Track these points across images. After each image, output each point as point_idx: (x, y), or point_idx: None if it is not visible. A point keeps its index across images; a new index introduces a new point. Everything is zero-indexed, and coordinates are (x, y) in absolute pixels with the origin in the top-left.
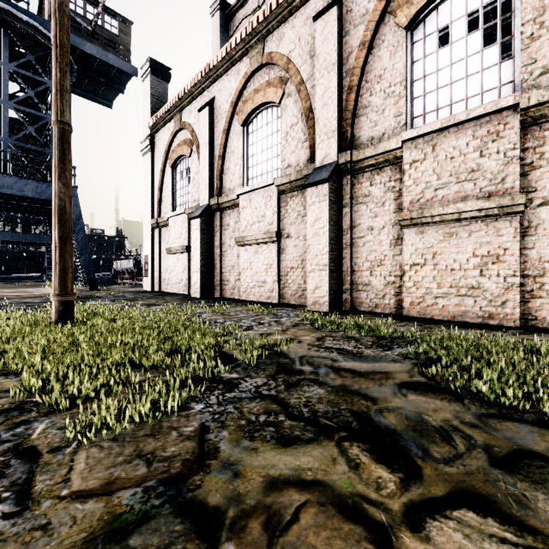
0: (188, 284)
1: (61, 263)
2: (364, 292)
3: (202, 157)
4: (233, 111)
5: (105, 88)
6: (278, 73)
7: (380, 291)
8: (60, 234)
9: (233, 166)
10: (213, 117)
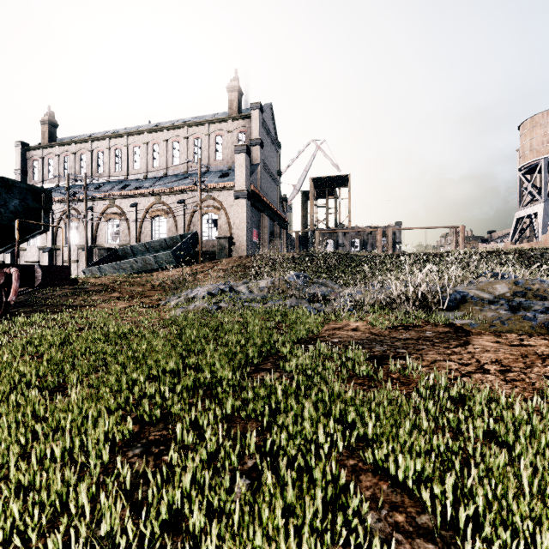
0: None
1: None
2: None
3: None
4: None
5: None
6: None
7: None
8: None
9: None
10: None
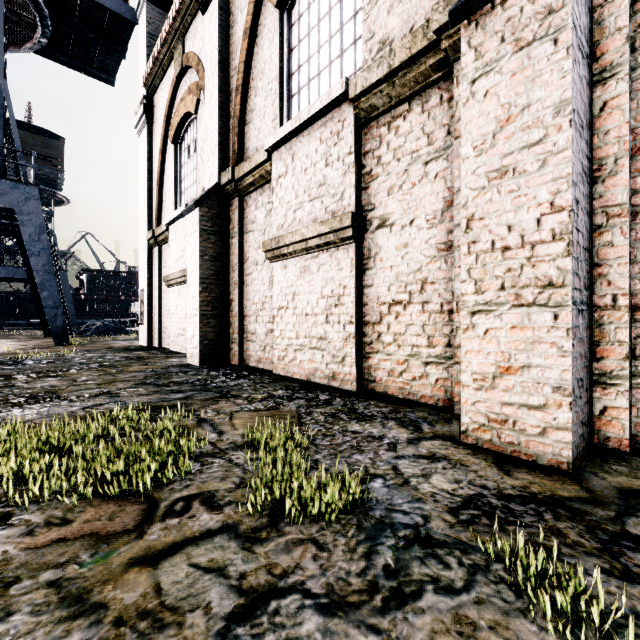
0: None
1: None
2: None
3: (207, 97)
4: None
5: (100, 53)
6: None
7: None
8: None
9: (262, 100)
10: (226, 17)
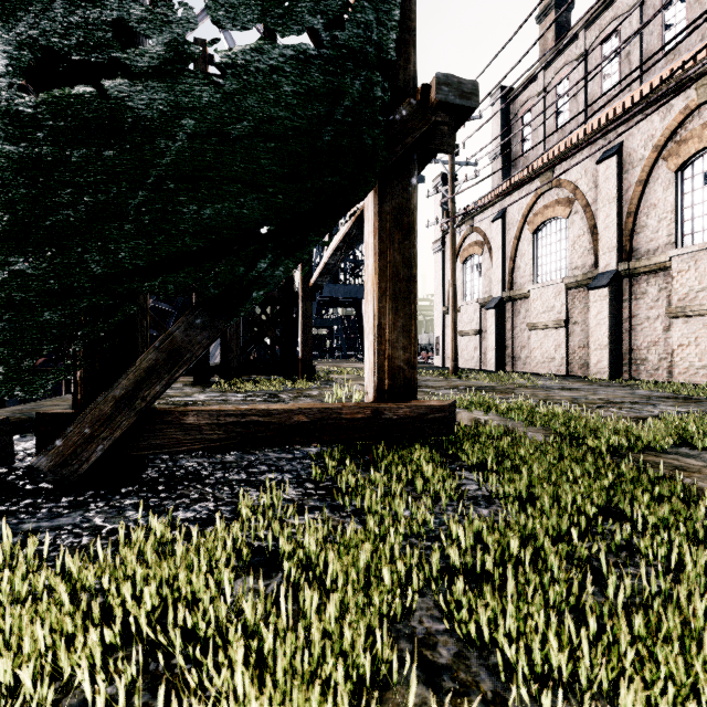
0: (479, 361)
1: (454, 347)
2: (642, 365)
3: (494, 259)
4: (524, 222)
5: None
6: (566, 194)
7: (654, 364)
8: (454, 335)
9: (524, 266)
10: (504, 226)
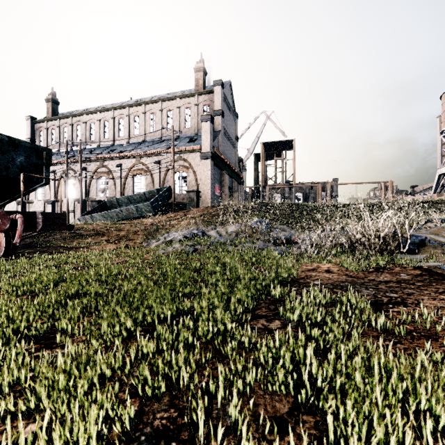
0: None
1: None
2: None
3: None
4: None
5: None
6: None
7: None
8: None
9: (33, 193)
10: None
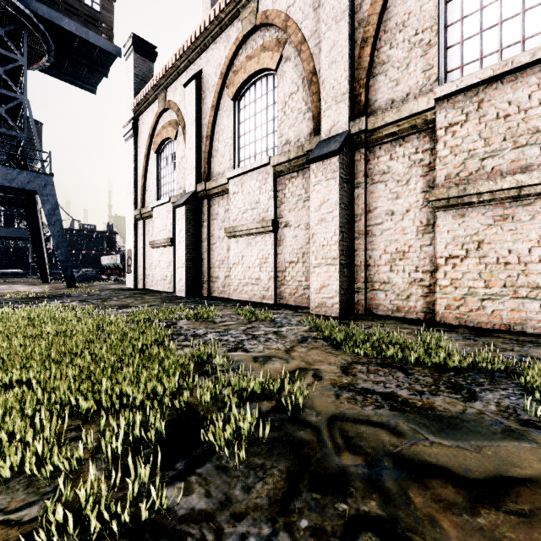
0: (173, 281)
1: None
2: (382, 291)
3: (187, 138)
4: (223, 84)
5: (87, 71)
6: (274, 34)
7: (403, 290)
8: None
9: (223, 147)
10: (200, 93)
